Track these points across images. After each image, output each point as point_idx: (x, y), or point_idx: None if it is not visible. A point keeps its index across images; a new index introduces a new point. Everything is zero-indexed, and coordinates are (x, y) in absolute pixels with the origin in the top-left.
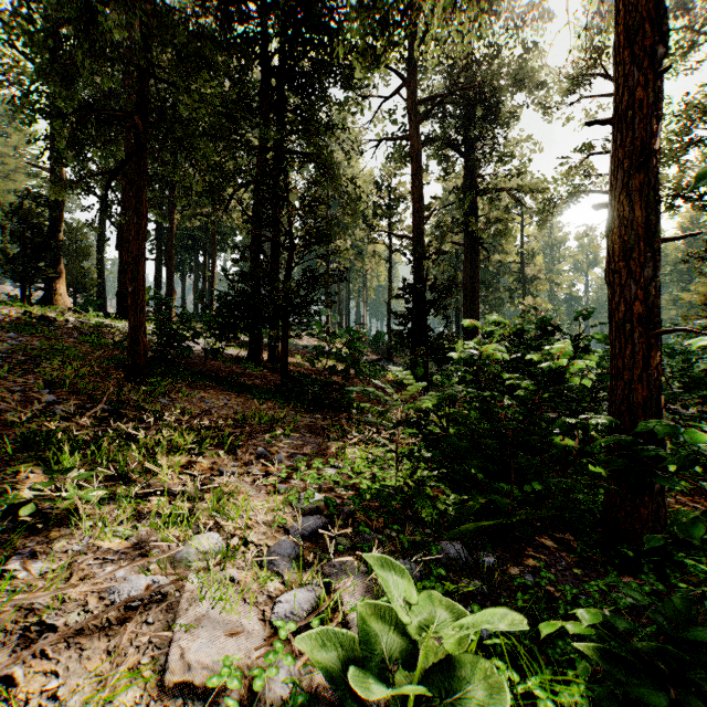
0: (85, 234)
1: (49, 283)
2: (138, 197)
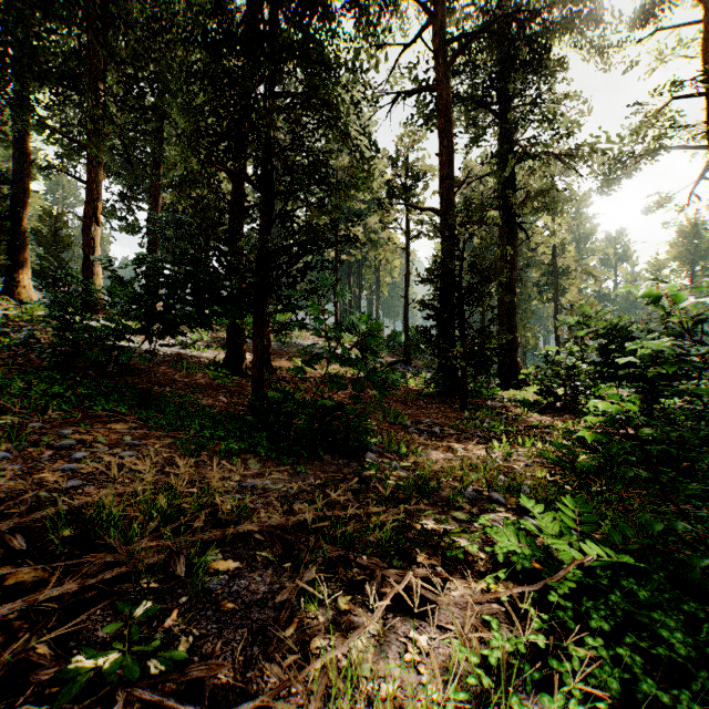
0: (66, 222)
1: (11, 273)
2: None
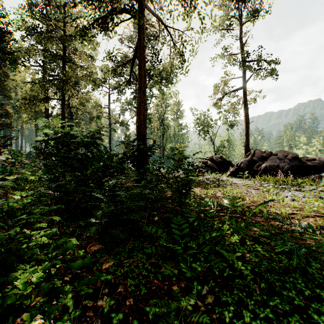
0: None
1: None
2: None
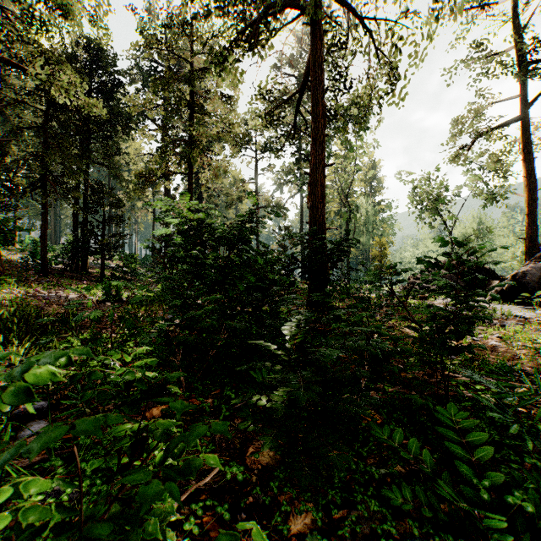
0: None
1: None
2: (45, 206)
